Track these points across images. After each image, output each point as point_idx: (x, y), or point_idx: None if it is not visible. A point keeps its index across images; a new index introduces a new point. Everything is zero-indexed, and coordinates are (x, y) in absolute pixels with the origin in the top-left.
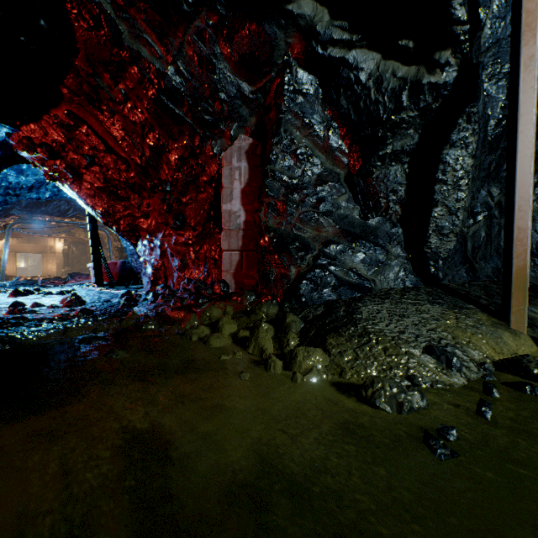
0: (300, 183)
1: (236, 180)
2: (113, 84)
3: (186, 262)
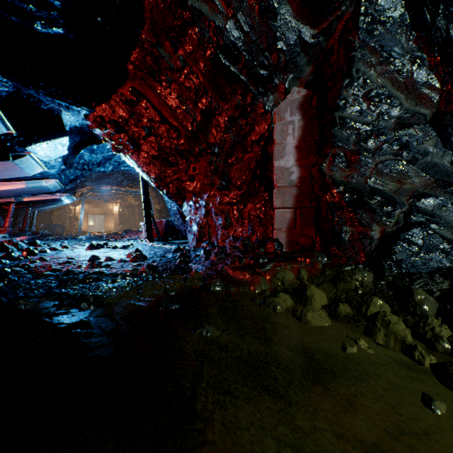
0: (375, 129)
1: (289, 135)
2: (172, 52)
3: (229, 221)
